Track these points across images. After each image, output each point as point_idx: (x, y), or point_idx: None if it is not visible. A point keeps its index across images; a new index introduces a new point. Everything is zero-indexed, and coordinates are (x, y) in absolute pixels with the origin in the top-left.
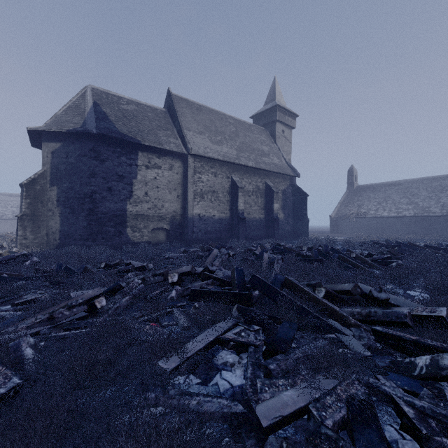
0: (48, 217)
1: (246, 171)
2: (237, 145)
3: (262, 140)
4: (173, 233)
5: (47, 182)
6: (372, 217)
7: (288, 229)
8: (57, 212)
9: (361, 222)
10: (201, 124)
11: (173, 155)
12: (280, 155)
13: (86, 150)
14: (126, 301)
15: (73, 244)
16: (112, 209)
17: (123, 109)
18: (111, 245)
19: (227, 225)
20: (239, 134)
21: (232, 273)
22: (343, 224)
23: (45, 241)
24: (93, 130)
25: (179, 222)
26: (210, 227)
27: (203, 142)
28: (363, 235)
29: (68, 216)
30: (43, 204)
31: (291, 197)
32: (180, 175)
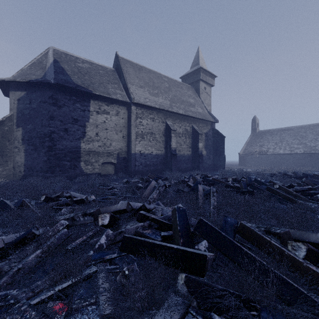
0: (15, 153)
1: (177, 117)
2: (170, 98)
3: (189, 94)
4: (119, 166)
5: (14, 124)
6: (271, 154)
7: (209, 163)
8: (22, 149)
9: (262, 157)
10: (142, 80)
11: (119, 103)
12: (203, 106)
13: (46, 97)
14: (35, 257)
15: (35, 175)
16: (68, 146)
17: (79, 66)
18: (67, 176)
19: (162, 159)
20: (172, 89)
21: (173, 214)
22: (249, 159)
23: (12, 173)
24: (51, 80)
25: (124, 158)
26: (149, 162)
27: (143, 94)
28: (265, 167)
29: (31, 152)
30: (10, 142)
31: (212, 138)
32: (125, 119)
